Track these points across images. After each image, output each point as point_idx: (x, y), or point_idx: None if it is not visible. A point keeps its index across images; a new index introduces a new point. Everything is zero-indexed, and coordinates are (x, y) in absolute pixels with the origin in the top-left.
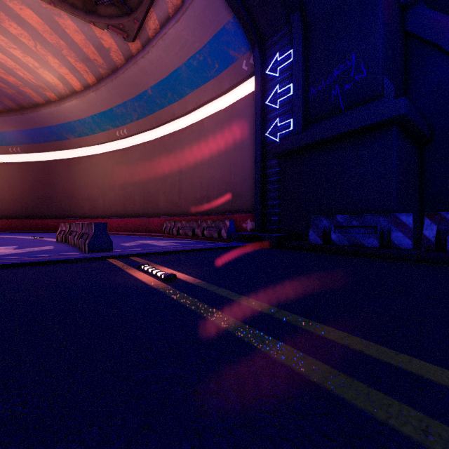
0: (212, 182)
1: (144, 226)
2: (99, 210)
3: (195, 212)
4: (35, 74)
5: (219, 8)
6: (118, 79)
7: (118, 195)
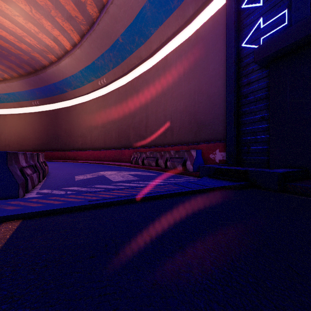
0: (176, 114)
1: (117, 157)
2: (87, 144)
3: (159, 144)
4: (37, 39)
5: None
6: (95, 32)
7: (100, 132)
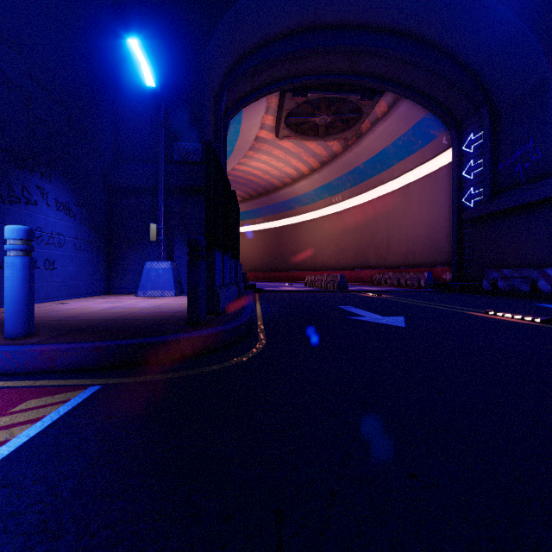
0: (417, 239)
1: (356, 278)
2: (318, 264)
3: (401, 265)
4: (281, 170)
5: (418, 108)
6: (336, 163)
7: (334, 251)
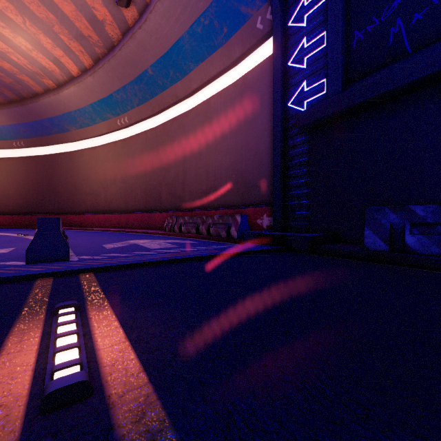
0: (220, 171)
1: (145, 223)
2: (100, 205)
3: (200, 207)
4: (29, 58)
5: None
6: (115, 58)
7: (120, 189)
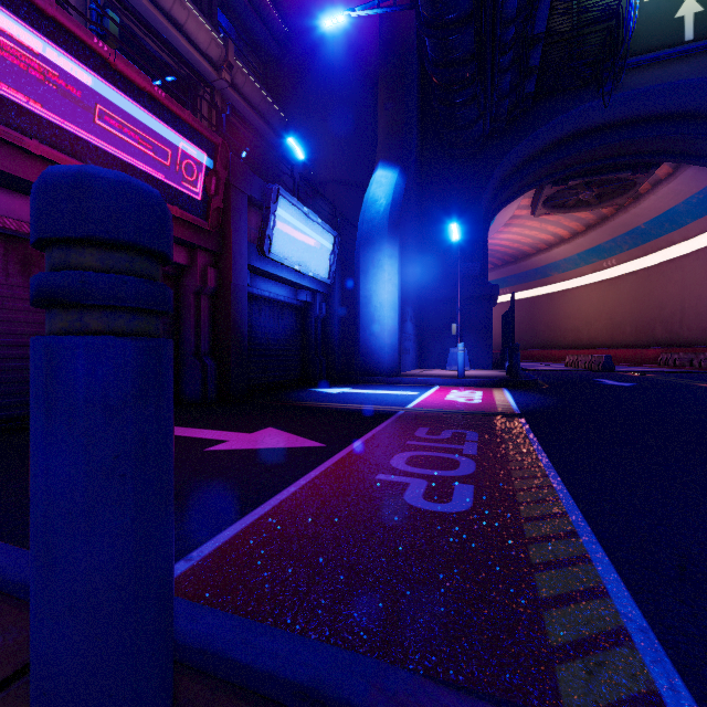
0: None
1: (635, 358)
2: (583, 341)
3: (700, 343)
4: (534, 238)
5: None
6: (607, 225)
7: (605, 325)
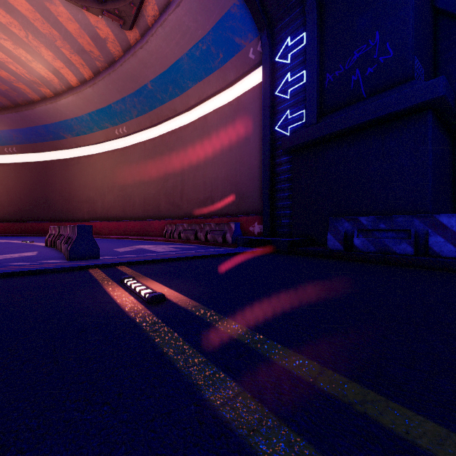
0: (217, 182)
1: (144, 230)
2: (97, 212)
3: (198, 215)
4: (28, 67)
5: None
6: (115, 73)
7: (118, 197)
